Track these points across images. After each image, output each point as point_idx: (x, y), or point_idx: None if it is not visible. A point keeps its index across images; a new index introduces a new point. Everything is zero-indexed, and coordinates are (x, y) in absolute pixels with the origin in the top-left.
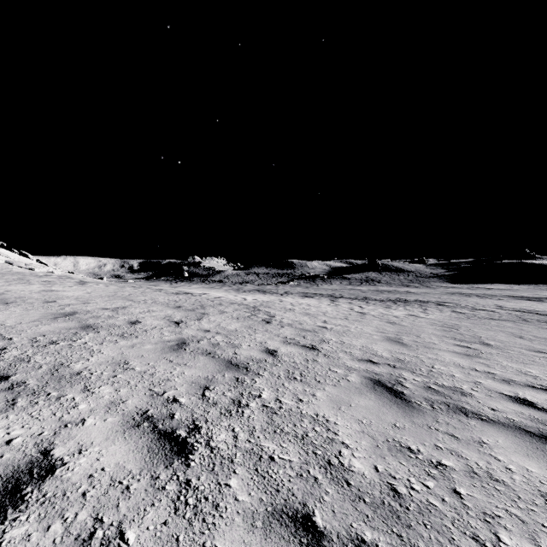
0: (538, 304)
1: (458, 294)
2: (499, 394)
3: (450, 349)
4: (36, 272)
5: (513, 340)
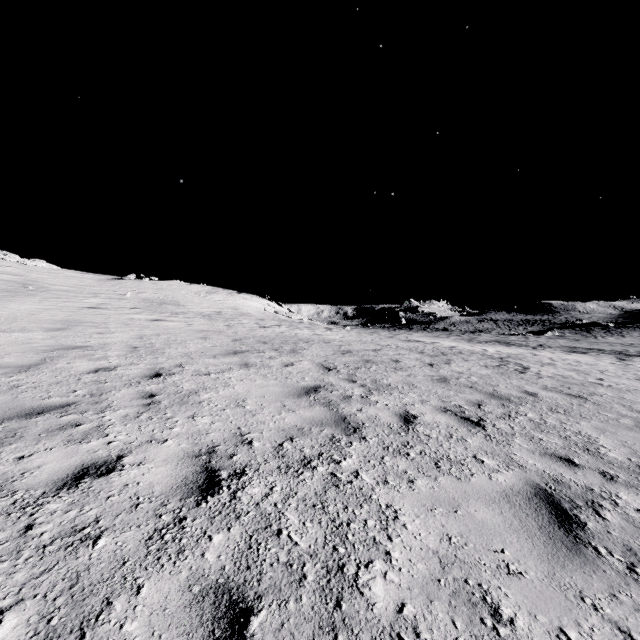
0: None
1: None
2: None
3: None
4: (293, 319)
5: None
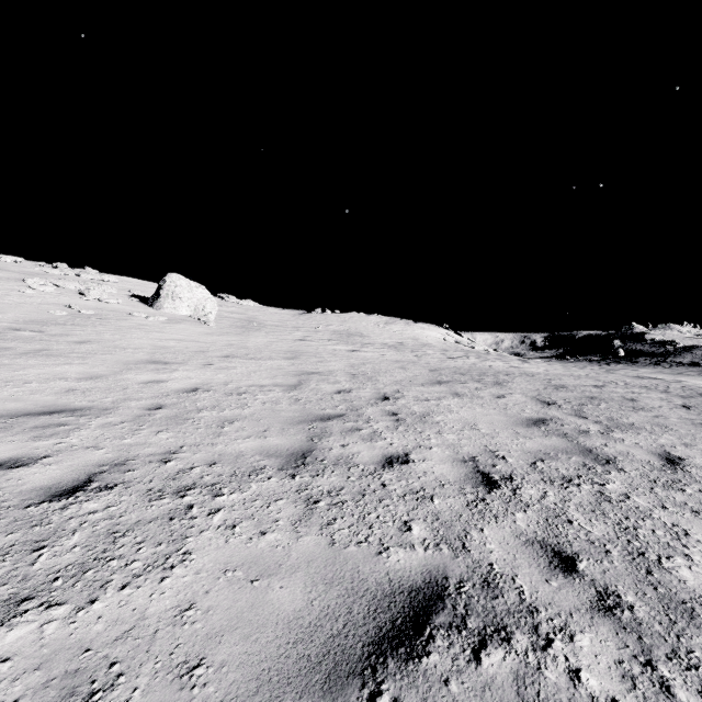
0: None
1: None
2: None
3: None
4: (476, 350)
5: None
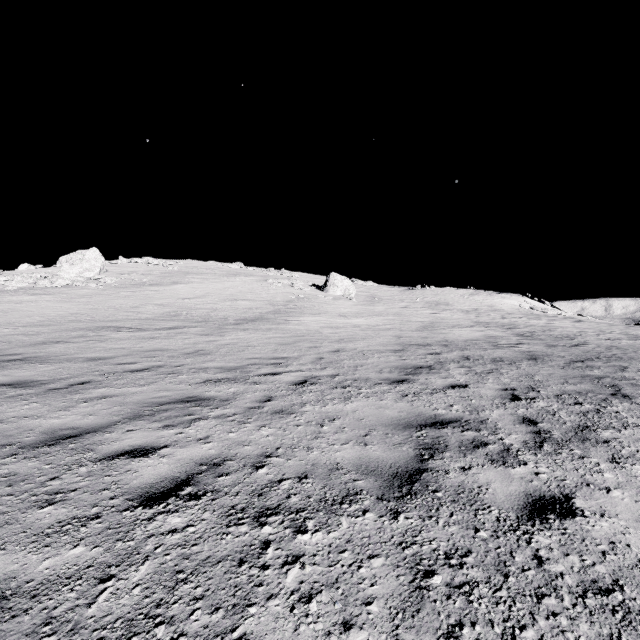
0: None
1: None
2: None
3: None
4: (548, 314)
5: None
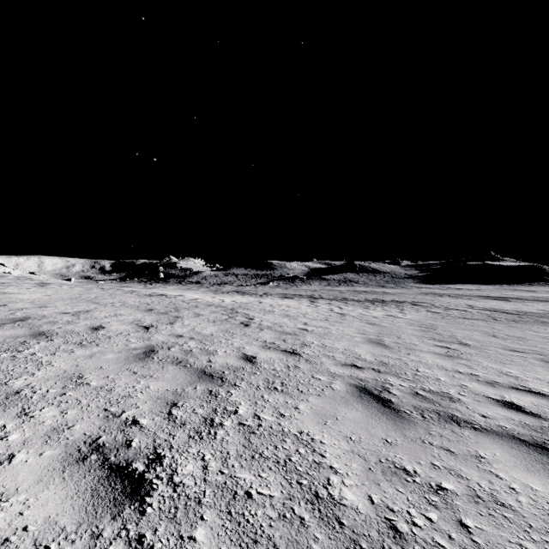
0: (504, 303)
1: (431, 294)
2: (486, 398)
3: (432, 351)
4: None
5: (488, 339)
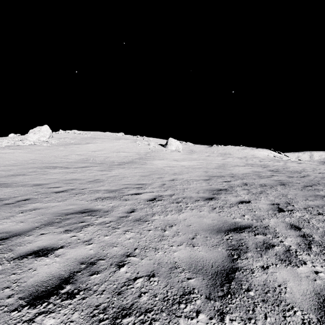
0: None
1: None
2: None
3: None
4: (283, 159)
5: None
